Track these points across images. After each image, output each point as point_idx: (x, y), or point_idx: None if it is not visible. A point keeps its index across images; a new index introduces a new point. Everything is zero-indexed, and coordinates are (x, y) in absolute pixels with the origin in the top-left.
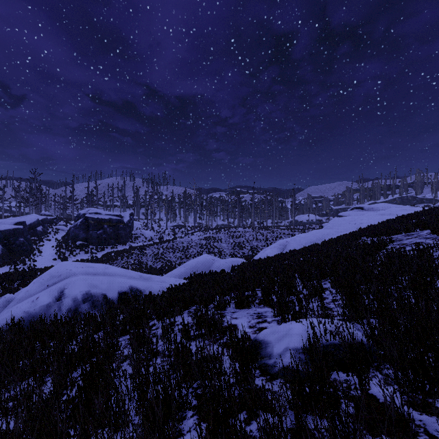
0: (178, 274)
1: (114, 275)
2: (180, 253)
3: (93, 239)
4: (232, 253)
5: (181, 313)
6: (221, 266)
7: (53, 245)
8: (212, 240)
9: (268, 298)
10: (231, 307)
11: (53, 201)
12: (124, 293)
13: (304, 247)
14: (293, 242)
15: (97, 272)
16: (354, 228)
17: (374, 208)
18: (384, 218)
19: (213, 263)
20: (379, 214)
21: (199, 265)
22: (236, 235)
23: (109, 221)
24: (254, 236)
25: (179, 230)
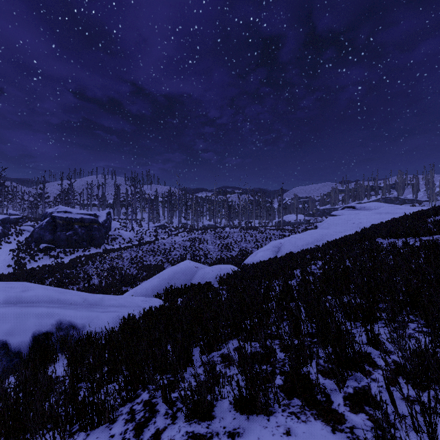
0: (150, 288)
1: (36, 302)
2: (161, 256)
3: (61, 241)
4: (219, 256)
5: (114, 412)
6: (207, 276)
7: (12, 248)
8: (198, 241)
9: (310, 385)
10: (225, 399)
11: (22, 199)
12: (44, 336)
13: (307, 251)
14: (288, 244)
15: (4, 299)
16: (354, 228)
17: (366, 207)
18: (384, 217)
19: (197, 271)
20: (376, 213)
21: (179, 275)
22: (223, 236)
23: (81, 221)
24: (243, 237)
25: (162, 230)
